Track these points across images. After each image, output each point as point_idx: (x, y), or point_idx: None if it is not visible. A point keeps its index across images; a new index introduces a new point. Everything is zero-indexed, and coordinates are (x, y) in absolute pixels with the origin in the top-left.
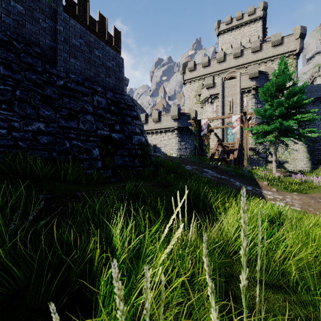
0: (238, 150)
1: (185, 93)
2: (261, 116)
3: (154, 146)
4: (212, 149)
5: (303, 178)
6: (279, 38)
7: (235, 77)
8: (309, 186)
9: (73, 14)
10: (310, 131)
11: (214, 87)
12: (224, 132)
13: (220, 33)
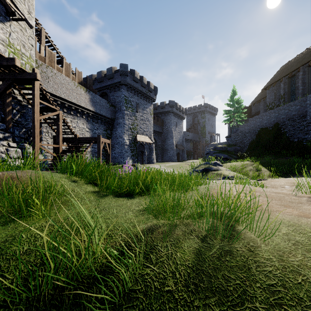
0: None
1: None
2: None
3: None
4: None
5: None
6: None
7: None
8: None
9: None
10: None
11: None
12: None
13: None
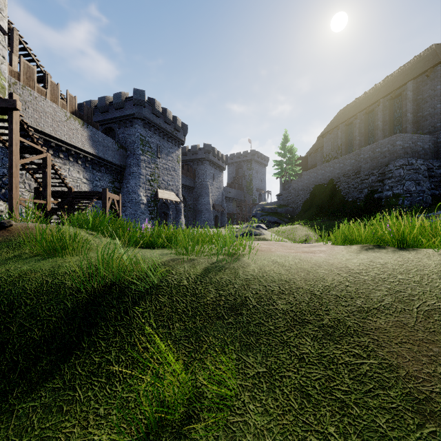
0: None
1: None
2: None
3: None
4: None
5: None
6: None
7: None
8: None
9: None
10: None
11: None
12: None
13: None
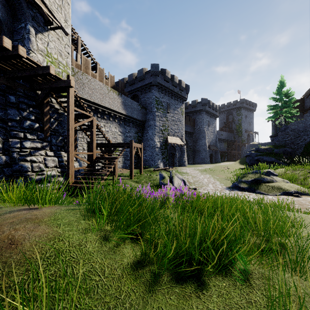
0: None
1: None
2: None
3: None
4: None
5: None
6: None
7: None
8: None
9: None
10: None
11: None
12: None
13: None
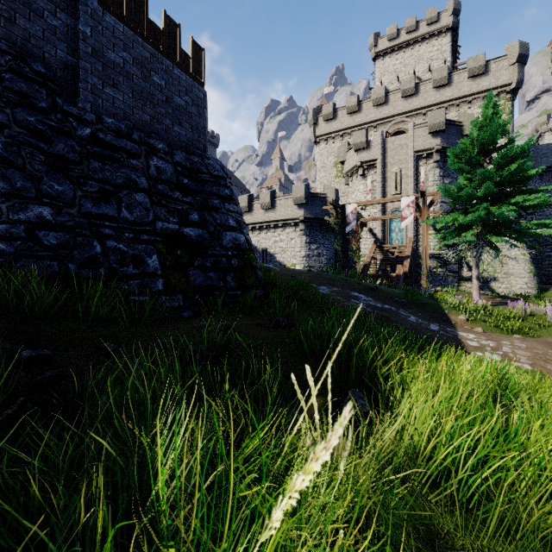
0: (411, 258)
1: (318, 158)
2: (452, 198)
3: (263, 252)
4: (365, 256)
5: (528, 309)
6: (481, 64)
7: (405, 131)
8: (539, 323)
9: (118, 15)
10: (539, 225)
11: (369, 148)
12: (386, 226)
13: (378, 56)
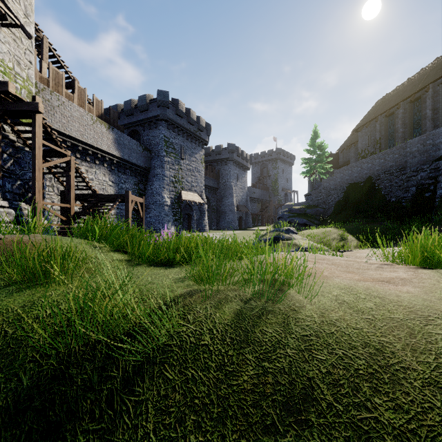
0: None
1: None
2: None
3: None
4: None
5: None
6: None
7: None
8: None
9: None
10: None
11: None
12: None
13: None
